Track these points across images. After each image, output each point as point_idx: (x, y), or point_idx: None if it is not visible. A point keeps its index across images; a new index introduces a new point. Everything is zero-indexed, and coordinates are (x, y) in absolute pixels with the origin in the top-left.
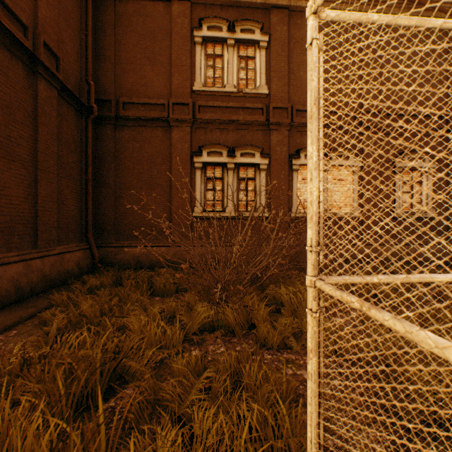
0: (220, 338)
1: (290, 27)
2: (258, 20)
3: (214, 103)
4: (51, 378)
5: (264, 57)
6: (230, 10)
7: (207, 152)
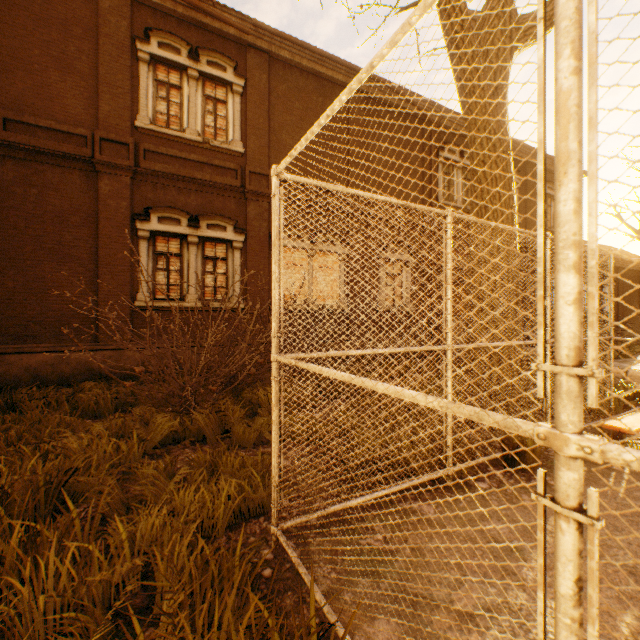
0: (189, 448)
1: (271, 77)
2: (231, 56)
3: (169, 150)
4: None
5: (239, 105)
6: (193, 30)
7: (158, 217)
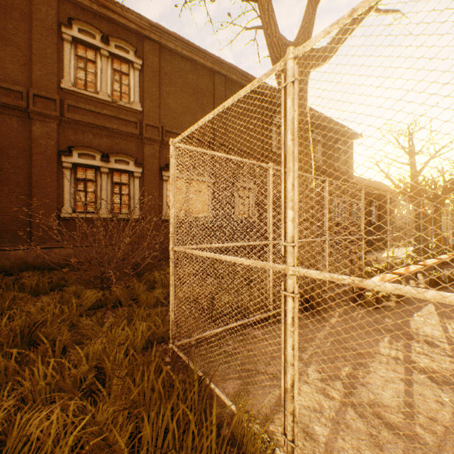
0: (110, 310)
1: (161, 60)
2: (132, 43)
3: (86, 106)
4: None
5: (138, 78)
6: (104, 22)
7: (78, 153)
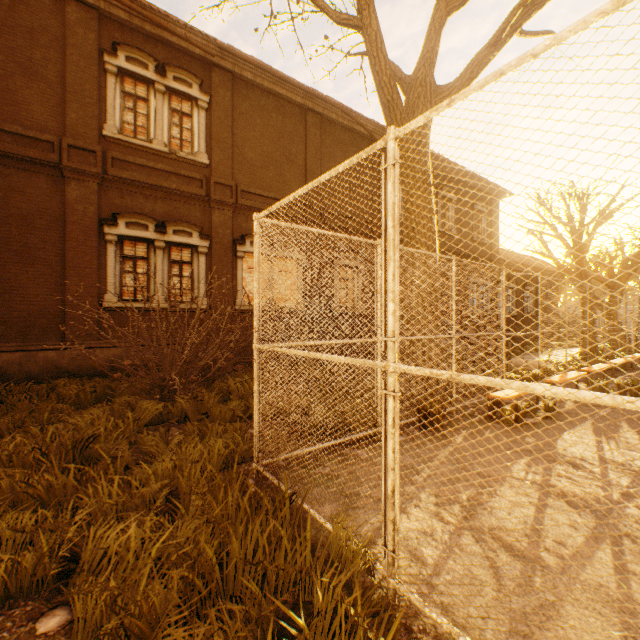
0: (174, 427)
1: (235, 95)
2: (196, 73)
3: (136, 159)
4: (22, 464)
5: (204, 120)
6: (159, 47)
7: (125, 222)
